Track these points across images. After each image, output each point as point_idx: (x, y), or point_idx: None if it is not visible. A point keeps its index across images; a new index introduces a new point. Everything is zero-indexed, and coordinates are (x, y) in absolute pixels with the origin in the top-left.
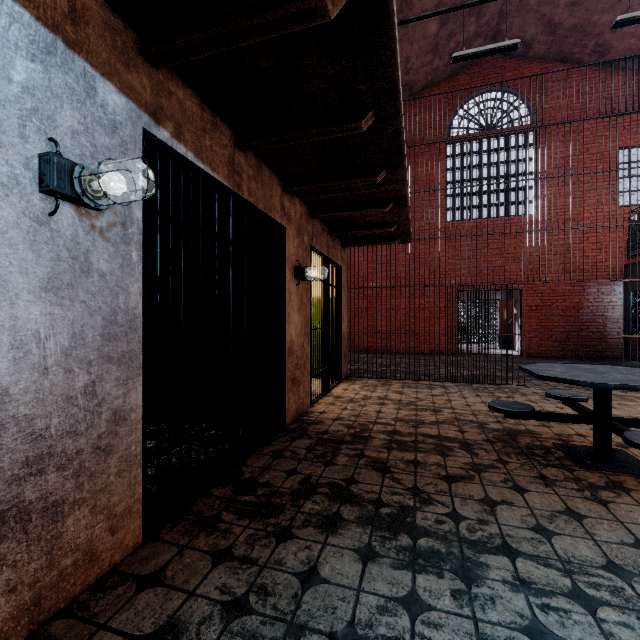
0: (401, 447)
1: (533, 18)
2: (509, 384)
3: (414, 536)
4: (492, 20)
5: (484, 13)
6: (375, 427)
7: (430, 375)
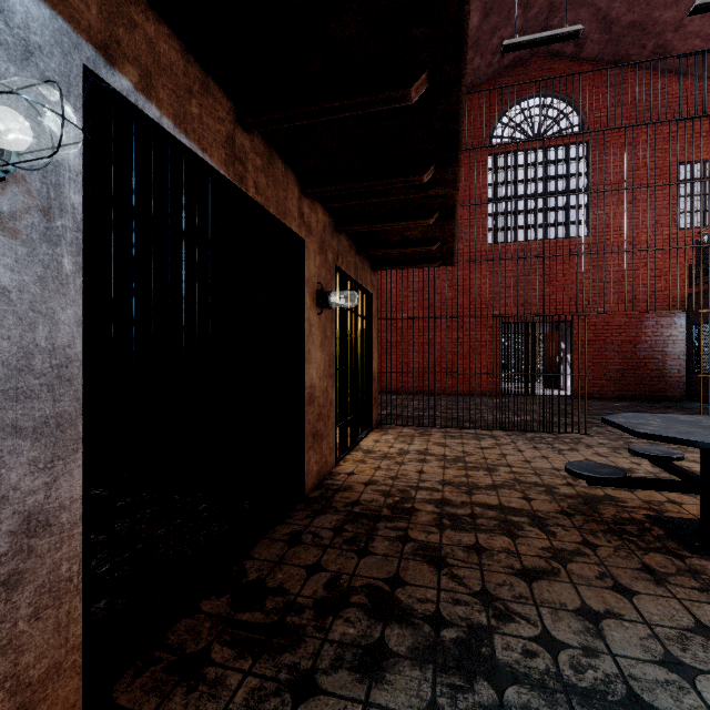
0: (455, 524)
1: (587, 13)
2: (568, 432)
3: (498, 683)
4: (541, 14)
5: (532, 5)
6: (418, 494)
7: (474, 421)
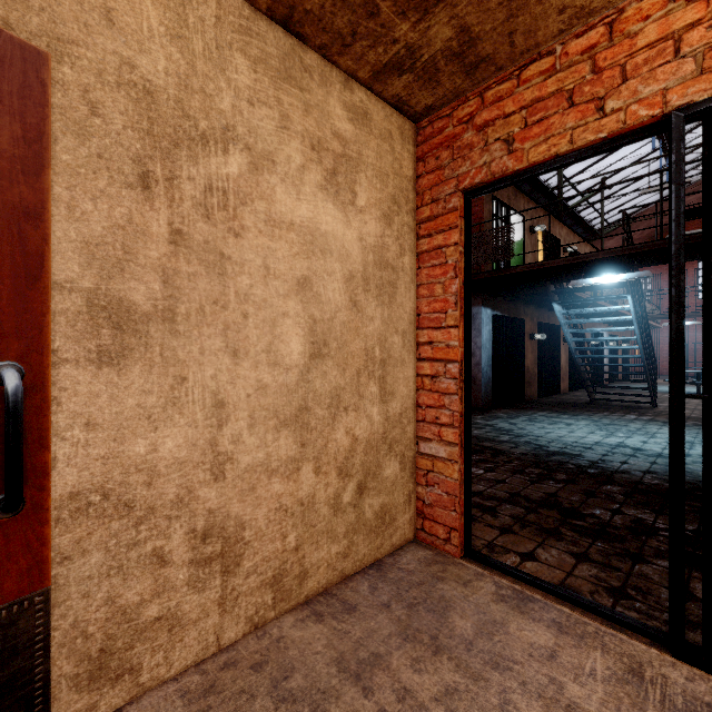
0: None
1: None
2: None
3: None
4: None
5: None
6: None
7: None
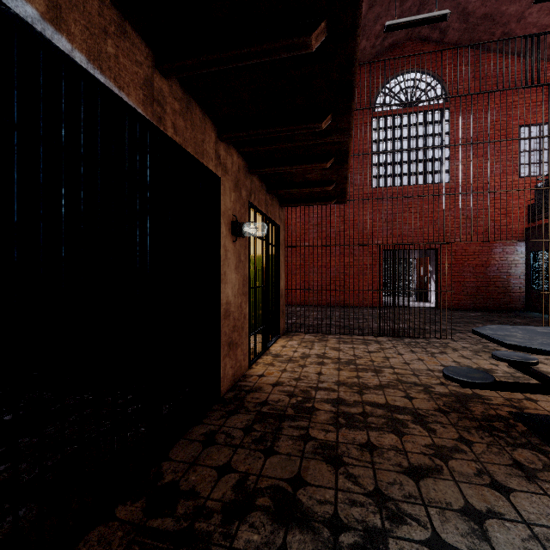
0: (350, 423)
1: (449, 6)
2: (437, 338)
3: None
4: (413, 6)
5: None
6: (318, 394)
7: (362, 329)
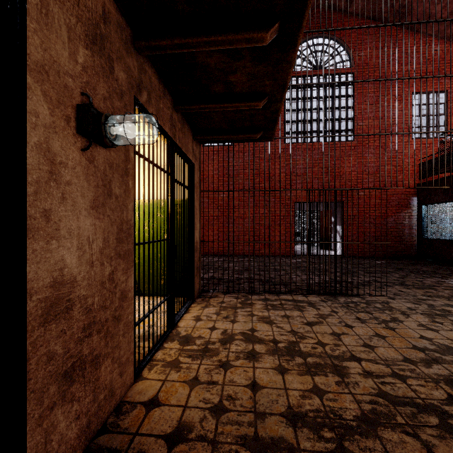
0: None
1: None
2: (372, 295)
3: None
4: None
5: None
6: None
7: (286, 284)
